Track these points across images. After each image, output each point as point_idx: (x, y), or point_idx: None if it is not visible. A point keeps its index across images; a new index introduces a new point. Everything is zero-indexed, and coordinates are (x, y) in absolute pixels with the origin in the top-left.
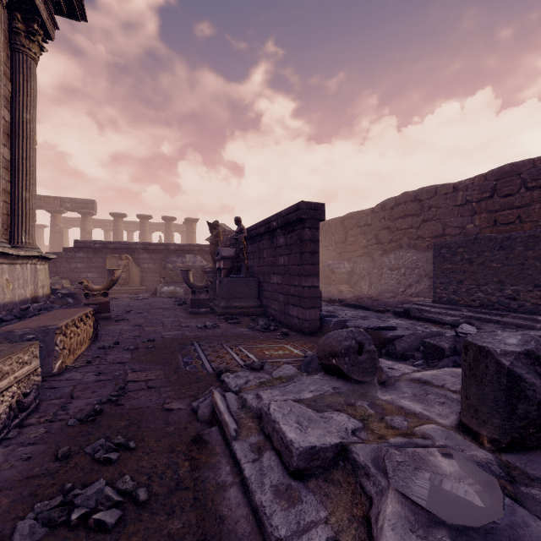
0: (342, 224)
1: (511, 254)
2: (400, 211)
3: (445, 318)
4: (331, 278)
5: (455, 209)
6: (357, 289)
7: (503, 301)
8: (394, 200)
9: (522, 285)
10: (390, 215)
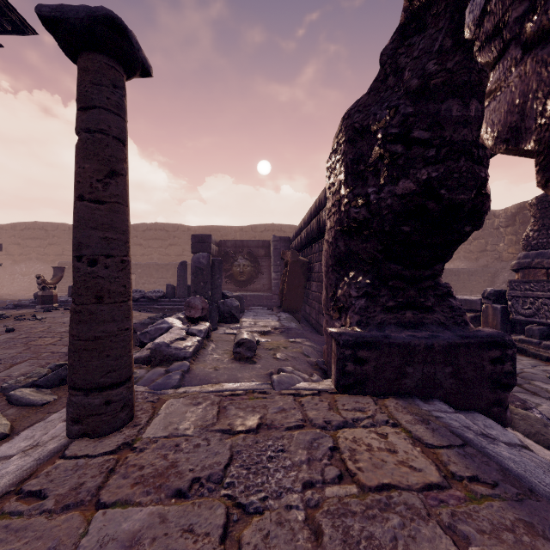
0: None
1: None
2: (30, 234)
3: None
4: None
5: (70, 240)
6: None
7: None
8: (25, 225)
9: None
10: (21, 235)
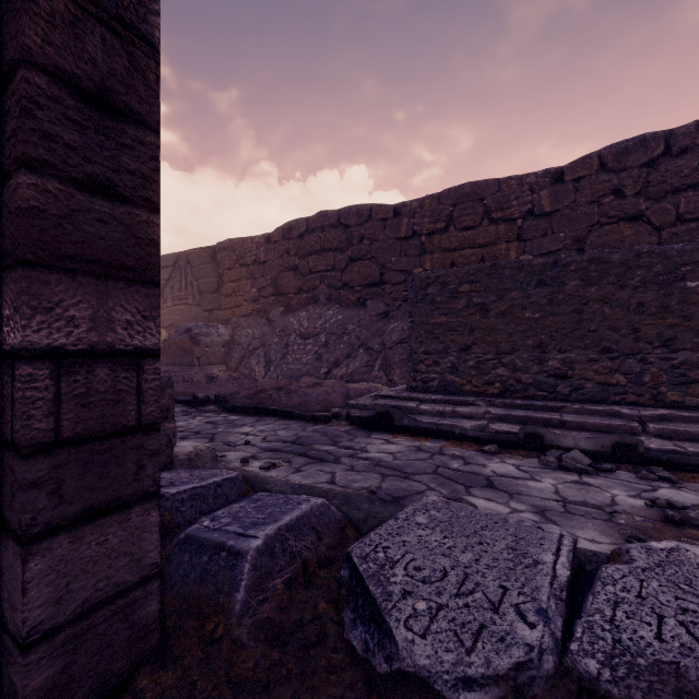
0: (214, 259)
1: (560, 294)
2: (315, 242)
3: (460, 423)
4: (194, 353)
5: (397, 243)
6: (245, 372)
7: (544, 381)
8: (305, 223)
9: (579, 350)
10: (298, 248)
